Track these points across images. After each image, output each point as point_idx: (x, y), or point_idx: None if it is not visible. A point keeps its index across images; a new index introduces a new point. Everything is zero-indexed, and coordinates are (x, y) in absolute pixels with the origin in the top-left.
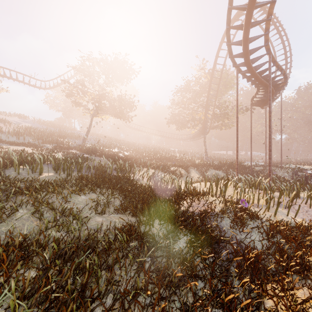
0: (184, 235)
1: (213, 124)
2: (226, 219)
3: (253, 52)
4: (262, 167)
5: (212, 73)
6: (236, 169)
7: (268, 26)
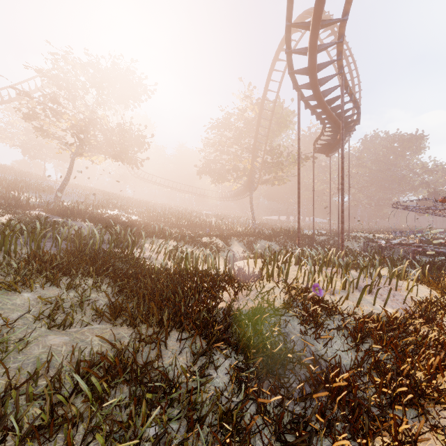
0: (225, 358)
1: (262, 177)
2: (292, 318)
3: (321, 68)
4: (325, 237)
5: (262, 104)
6: (298, 239)
7: (343, 30)
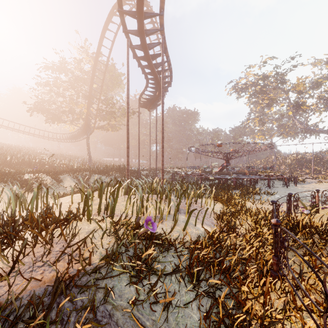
0: None
1: (98, 123)
2: (119, 277)
3: (148, 17)
4: (147, 172)
5: (97, 56)
6: (127, 171)
7: None
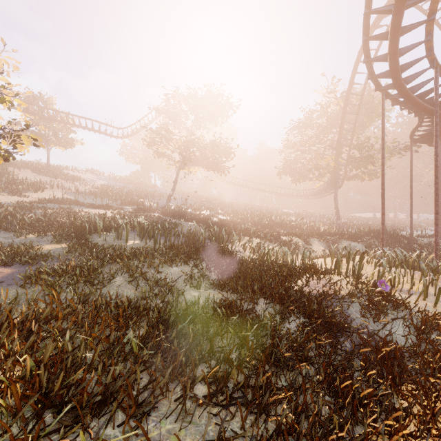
0: (296, 318)
1: (349, 172)
2: (356, 305)
3: (406, 69)
4: (432, 239)
5: (347, 98)
6: (381, 241)
7: (430, 28)
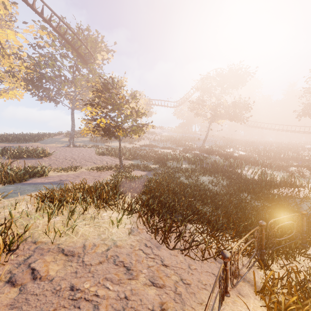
0: (263, 202)
1: None
2: (309, 204)
3: None
4: None
5: None
6: None
7: None
